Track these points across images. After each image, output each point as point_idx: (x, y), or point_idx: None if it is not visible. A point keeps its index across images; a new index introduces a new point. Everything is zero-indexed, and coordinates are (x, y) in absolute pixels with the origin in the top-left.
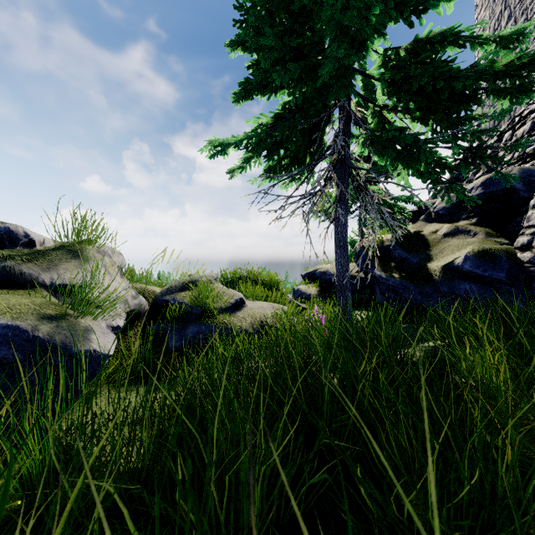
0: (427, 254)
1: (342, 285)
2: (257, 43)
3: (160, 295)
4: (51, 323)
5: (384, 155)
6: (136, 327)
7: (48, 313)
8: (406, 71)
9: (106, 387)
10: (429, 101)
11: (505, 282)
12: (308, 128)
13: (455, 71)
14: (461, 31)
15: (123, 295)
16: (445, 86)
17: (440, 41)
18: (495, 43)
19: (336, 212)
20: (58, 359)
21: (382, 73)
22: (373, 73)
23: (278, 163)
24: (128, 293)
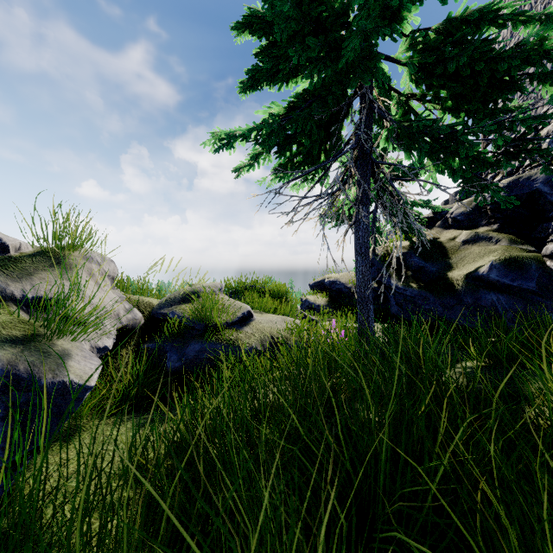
0: (446, 262)
1: (363, 297)
2: (271, 9)
3: (157, 308)
4: (14, 347)
5: (410, 151)
6: (130, 344)
7: (13, 334)
8: (439, 53)
9: (91, 419)
10: (464, 88)
11: (536, 292)
12: (324, 121)
13: (498, 51)
14: (502, 7)
15: (109, 311)
16: (487, 68)
17: (477, 19)
18: (540, 21)
19: (356, 215)
20: (10, 403)
21: (410, 57)
22: (399, 58)
23: (290, 161)
24: (120, 306)
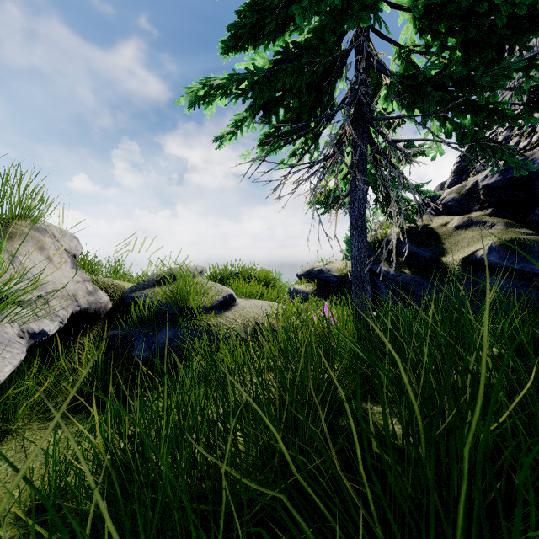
0: (440, 247)
1: (359, 276)
2: None
3: (128, 291)
4: None
5: (413, 110)
6: (92, 331)
7: None
8: None
9: (29, 421)
10: (479, 31)
11: None
12: (315, 81)
13: None
14: None
15: (36, 282)
16: (509, 0)
17: None
18: None
19: (352, 184)
20: None
21: None
22: (401, 2)
23: (277, 130)
24: (80, 287)
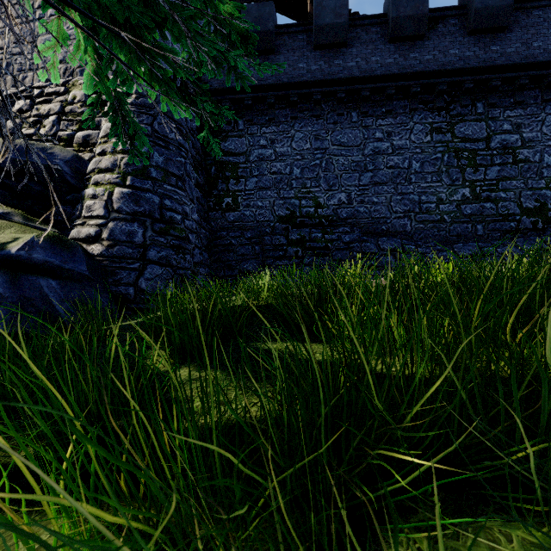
0: None
1: None
2: None
3: None
4: None
5: None
6: None
7: None
8: None
9: None
10: None
11: (90, 276)
12: None
13: None
14: None
15: None
16: None
17: None
18: None
19: None
20: None
21: None
22: None
23: None
24: None
